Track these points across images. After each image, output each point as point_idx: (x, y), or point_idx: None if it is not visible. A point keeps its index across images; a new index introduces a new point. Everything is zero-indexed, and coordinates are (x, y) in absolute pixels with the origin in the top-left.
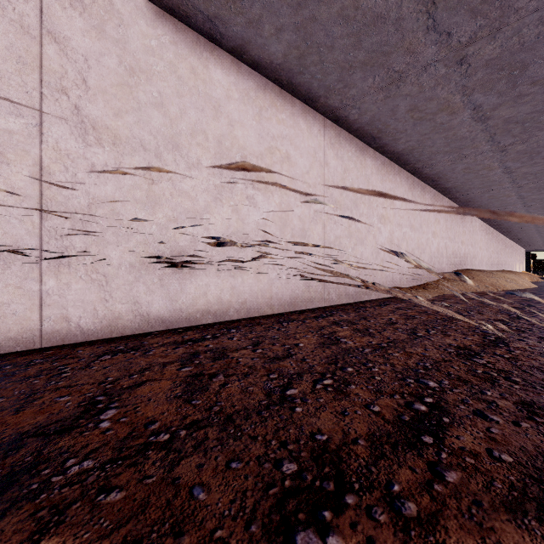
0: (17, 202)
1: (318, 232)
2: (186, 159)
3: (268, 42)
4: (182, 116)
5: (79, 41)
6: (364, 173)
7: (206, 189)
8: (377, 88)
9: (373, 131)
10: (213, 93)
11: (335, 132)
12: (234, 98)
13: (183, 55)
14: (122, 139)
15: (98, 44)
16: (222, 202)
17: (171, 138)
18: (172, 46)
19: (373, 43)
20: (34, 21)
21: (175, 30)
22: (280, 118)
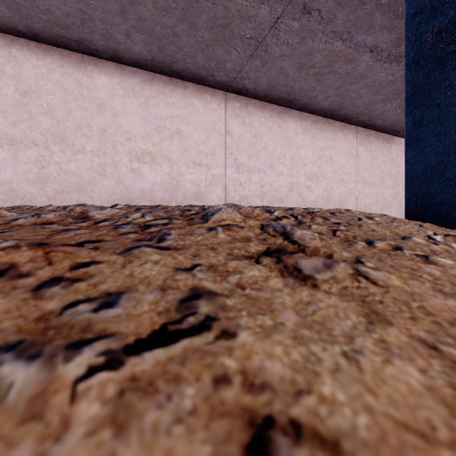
0: (219, 202)
1: (352, 202)
2: (276, 172)
3: (320, 102)
4: (274, 151)
5: (236, 131)
6: (390, 157)
7: (285, 186)
8: (395, 108)
9: (396, 128)
10: (289, 134)
11: (365, 133)
12: (299, 133)
13: (275, 120)
14: (251, 169)
15: (242, 129)
16: (293, 191)
17: (270, 163)
18: (270, 118)
19: (388, 91)
20: (223, 129)
21: (271, 109)
22: (325, 136)
